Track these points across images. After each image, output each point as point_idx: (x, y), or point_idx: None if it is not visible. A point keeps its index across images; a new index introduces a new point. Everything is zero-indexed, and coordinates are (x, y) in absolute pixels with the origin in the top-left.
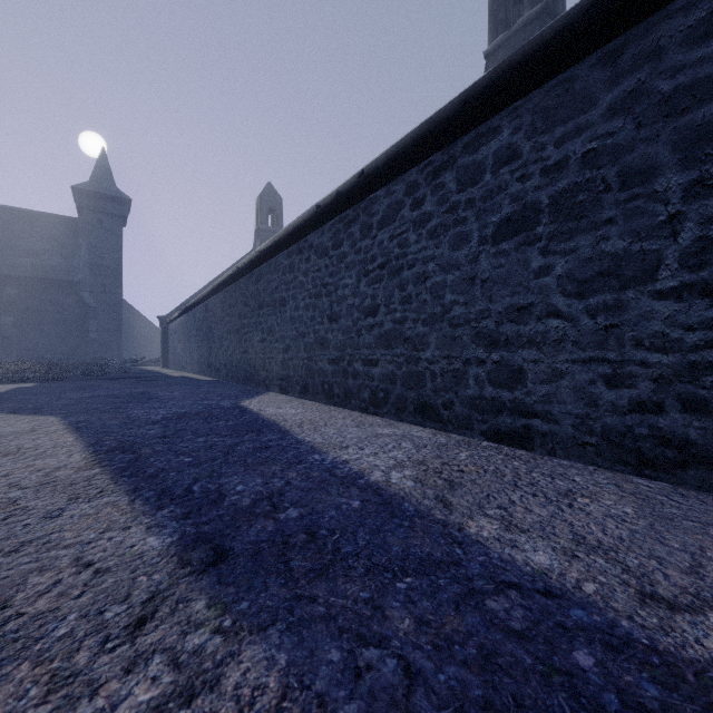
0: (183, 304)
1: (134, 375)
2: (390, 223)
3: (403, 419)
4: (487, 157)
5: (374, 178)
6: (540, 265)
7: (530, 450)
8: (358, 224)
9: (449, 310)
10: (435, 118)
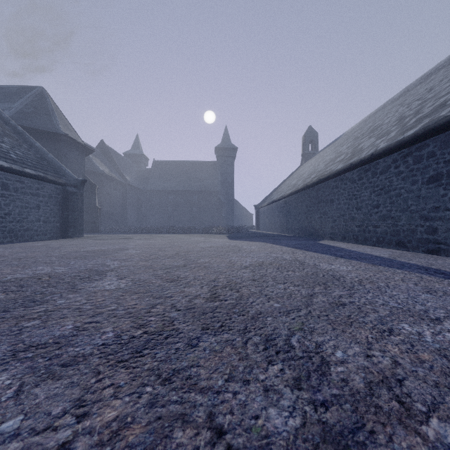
0: (265, 198)
1: (253, 233)
2: (385, 173)
3: (391, 248)
4: (424, 154)
5: (378, 157)
6: (443, 193)
7: (439, 255)
8: (370, 172)
9: (409, 207)
10: (402, 140)
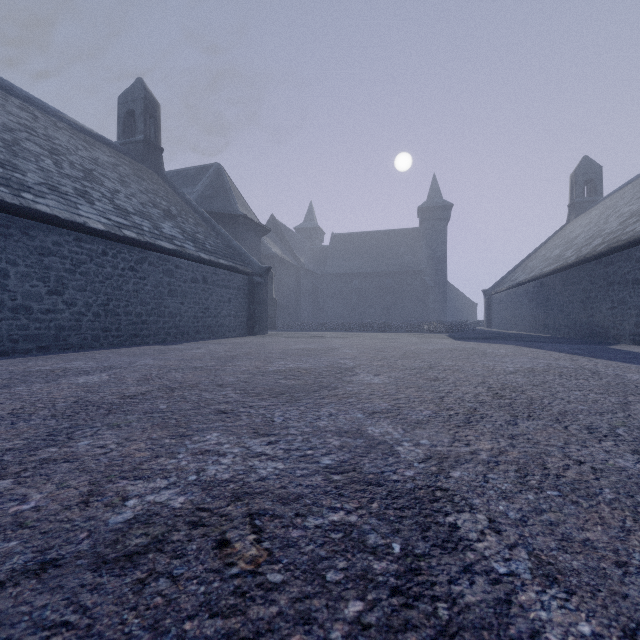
0: (501, 279)
1: (485, 332)
2: None
3: None
4: None
5: None
6: None
7: None
8: None
9: None
10: None
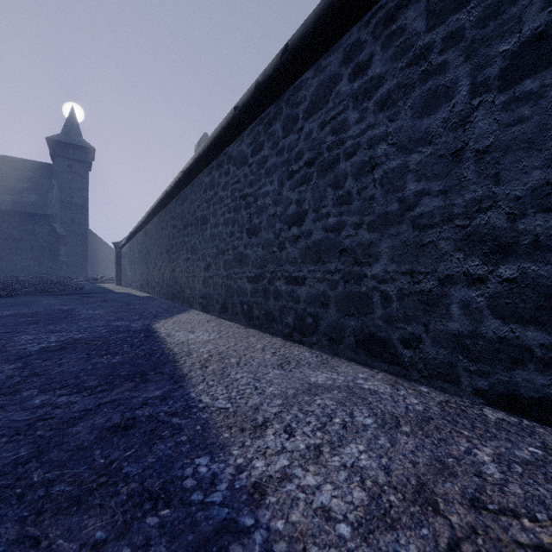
0: None
1: (83, 292)
2: (321, 106)
3: (339, 353)
4: None
5: (301, 51)
6: None
7: None
8: (280, 120)
9: (413, 205)
10: None
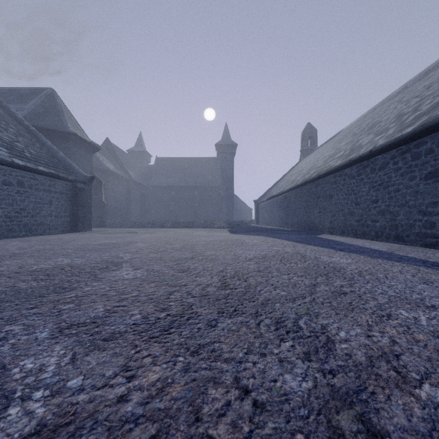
0: (264, 193)
1: (253, 227)
2: (383, 169)
3: (389, 242)
4: (422, 151)
5: (376, 153)
6: None
7: (437, 249)
8: (369, 168)
9: (408, 202)
10: (400, 137)
